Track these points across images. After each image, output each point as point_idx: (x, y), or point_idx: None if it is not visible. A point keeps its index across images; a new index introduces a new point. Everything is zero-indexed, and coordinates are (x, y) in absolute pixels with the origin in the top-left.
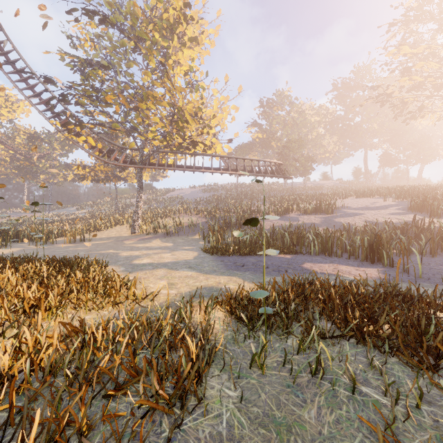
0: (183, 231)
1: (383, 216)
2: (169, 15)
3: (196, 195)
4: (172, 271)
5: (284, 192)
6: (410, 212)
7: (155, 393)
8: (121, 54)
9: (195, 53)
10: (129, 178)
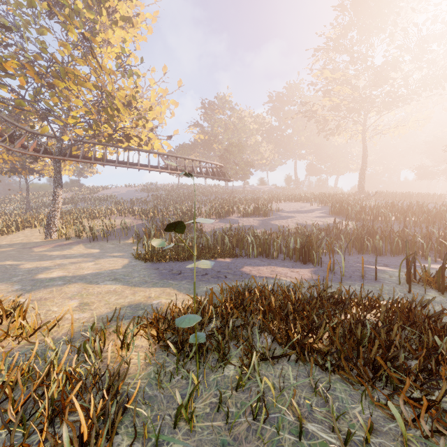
0: (114, 235)
1: (310, 219)
2: None
3: (133, 195)
4: (89, 286)
5: (225, 194)
6: (331, 216)
7: None
8: (29, 15)
9: (129, 36)
10: (45, 172)
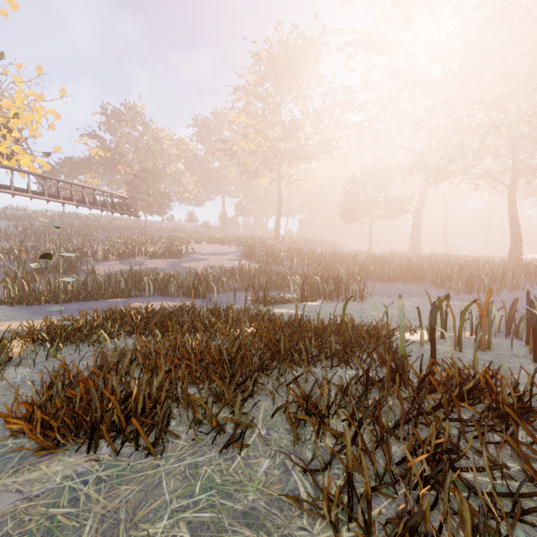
0: None
1: (222, 261)
2: None
3: None
4: None
5: (136, 231)
6: (243, 259)
7: None
8: None
9: None
10: None
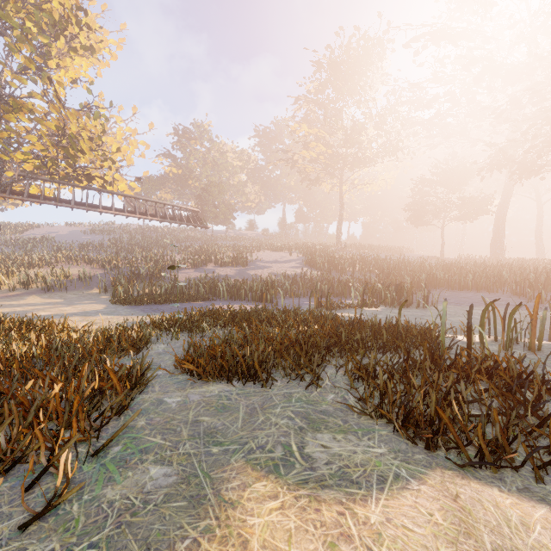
0: (73, 285)
1: (285, 269)
2: (52, 8)
3: (80, 237)
4: (88, 317)
5: (204, 240)
6: (304, 266)
7: (128, 341)
8: None
9: (90, 63)
10: None
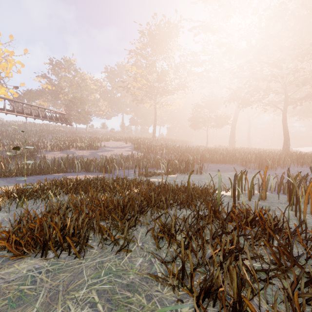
0: None
1: (122, 151)
2: None
3: None
4: None
5: (70, 133)
6: (134, 150)
7: None
8: None
9: None
10: None
